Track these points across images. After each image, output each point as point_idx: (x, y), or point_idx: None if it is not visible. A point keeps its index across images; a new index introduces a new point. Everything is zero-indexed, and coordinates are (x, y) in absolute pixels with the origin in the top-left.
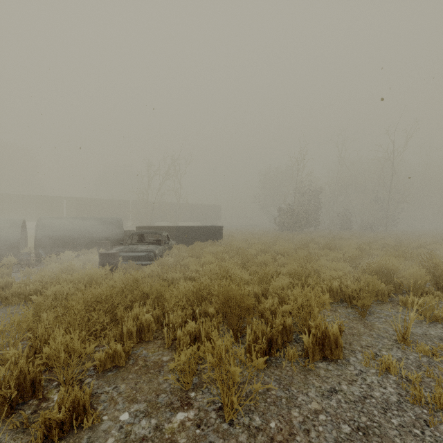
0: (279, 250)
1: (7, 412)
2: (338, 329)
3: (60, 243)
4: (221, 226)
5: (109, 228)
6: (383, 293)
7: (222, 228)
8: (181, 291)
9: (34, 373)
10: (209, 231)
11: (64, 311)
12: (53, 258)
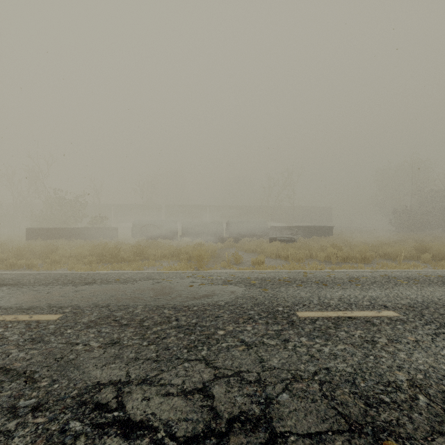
0: (374, 242)
1: (285, 260)
2: (371, 256)
3: (239, 234)
4: (331, 226)
5: (261, 227)
6: (415, 256)
7: (332, 228)
8: (316, 246)
9: (288, 254)
10: (322, 230)
11: (284, 247)
12: (243, 240)
